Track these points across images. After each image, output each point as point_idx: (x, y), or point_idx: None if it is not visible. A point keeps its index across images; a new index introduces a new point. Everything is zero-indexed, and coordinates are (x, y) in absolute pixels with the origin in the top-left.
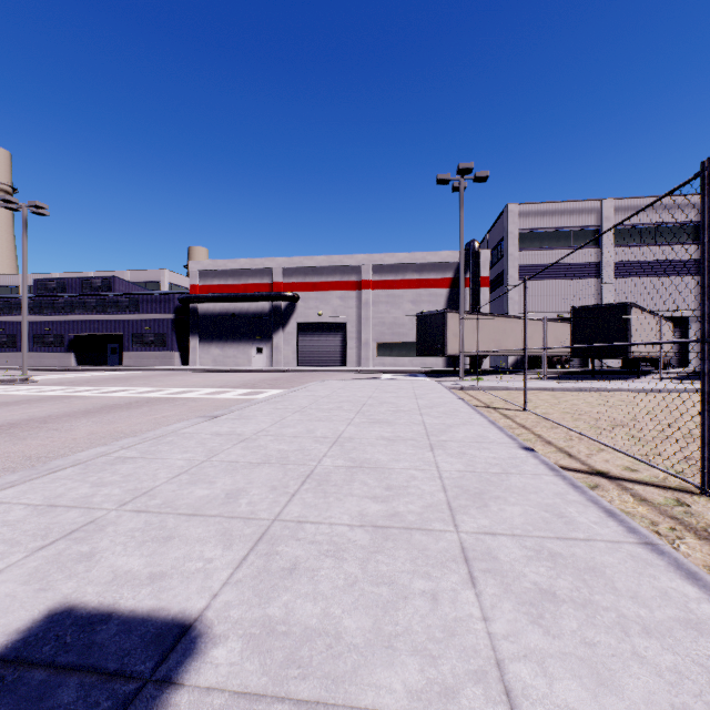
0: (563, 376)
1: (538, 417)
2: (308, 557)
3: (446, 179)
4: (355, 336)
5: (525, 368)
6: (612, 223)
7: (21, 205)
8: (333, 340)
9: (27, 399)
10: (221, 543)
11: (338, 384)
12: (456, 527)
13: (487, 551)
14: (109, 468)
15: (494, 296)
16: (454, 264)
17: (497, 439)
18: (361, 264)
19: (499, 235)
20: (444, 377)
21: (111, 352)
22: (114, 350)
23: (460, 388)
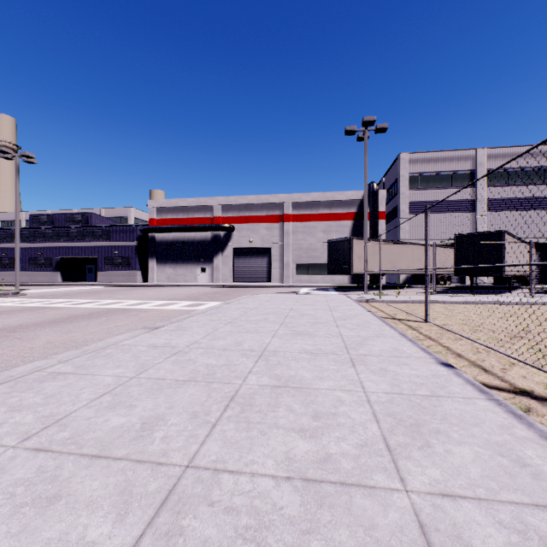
0: (446, 291)
1: (440, 328)
2: (221, 542)
3: (353, 130)
4: (278, 259)
5: (426, 285)
6: (485, 168)
7: (14, 155)
8: (261, 261)
9: (10, 310)
10: (114, 509)
11: (265, 297)
12: (403, 482)
13: (455, 533)
14: (36, 386)
15: (388, 227)
16: (357, 201)
17: (413, 353)
18: (283, 202)
19: (393, 178)
20: (350, 291)
21: (88, 271)
22: (91, 269)
23: (366, 301)
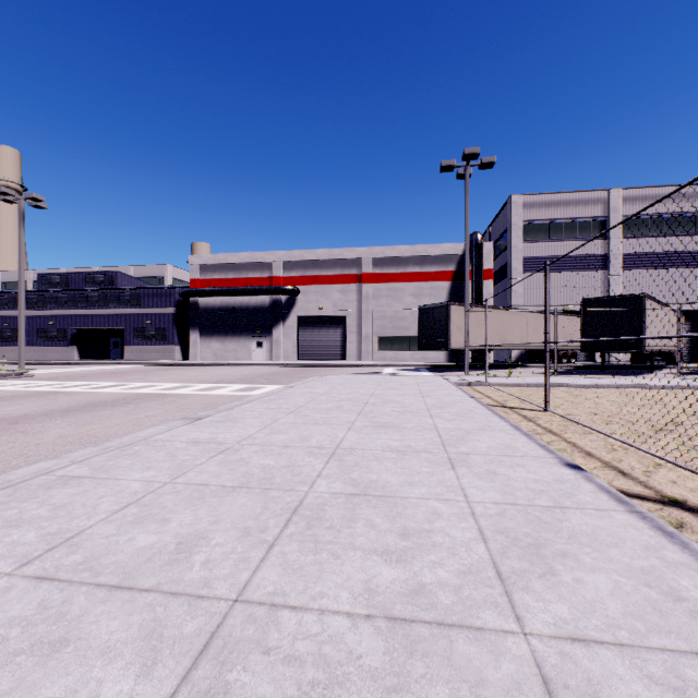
0: (570, 371)
1: (563, 419)
2: None
3: (451, 165)
4: (356, 330)
5: (546, 364)
6: (620, 214)
7: (18, 198)
8: (333, 333)
9: (11, 396)
10: (139, 658)
11: (338, 379)
12: (520, 622)
13: (591, 692)
14: (41, 495)
15: (496, 289)
16: (456, 257)
17: (530, 452)
18: (361, 257)
19: (502, 227)
20: (447, 372)
21: (113, 346)
22: (116, 344)
23: (468, 384)
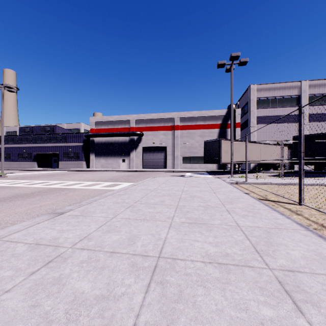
0: (284, 174)
1: (320, 213)
2: None
3: (223, 63)
4: (171, 153)
5: (300, 173)
6: (307, 93)
7: (0, 86)
8: (160, 155)
9: None
10: None
11: (162, 180)
12: None
13: None
14: None
15: (242, 133)
16: (222, 116)
17: None
18: (174, 117)
19: (245, 101)
20: (219, 175)
21: (54, 161)
22: (55, 160)
23: (236, 183)
